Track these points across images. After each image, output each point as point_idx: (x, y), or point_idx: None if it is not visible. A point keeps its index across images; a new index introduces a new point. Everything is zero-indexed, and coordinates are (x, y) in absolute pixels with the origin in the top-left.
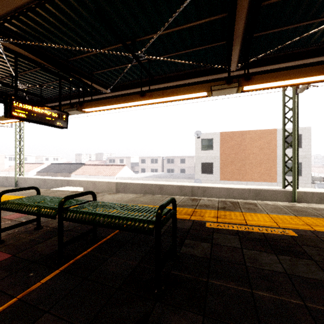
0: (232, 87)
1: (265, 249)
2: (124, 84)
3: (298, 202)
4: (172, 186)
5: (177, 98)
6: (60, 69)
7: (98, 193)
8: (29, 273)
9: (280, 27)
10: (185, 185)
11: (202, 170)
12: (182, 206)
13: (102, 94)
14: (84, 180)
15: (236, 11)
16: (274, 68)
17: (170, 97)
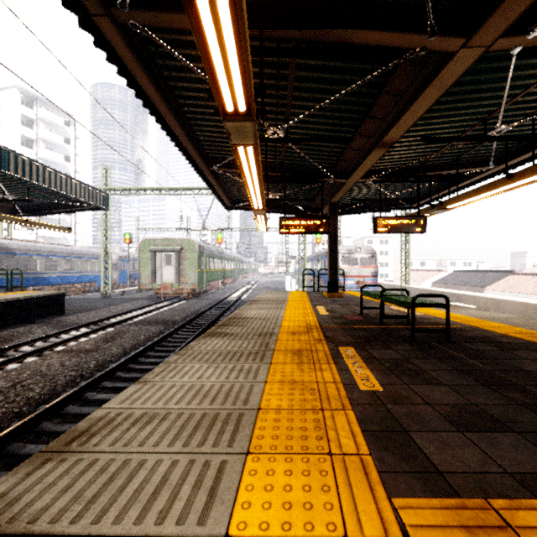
0: None
1: None
2: (518, 147)
3: None
4: None
5: None
6: (415, 177)
7: (465, 307)
8: (366, 324)
9: None
10: None
11: None
12: None
13: (484, 172)
14: (481, 296)
15: None
16: None
17: None
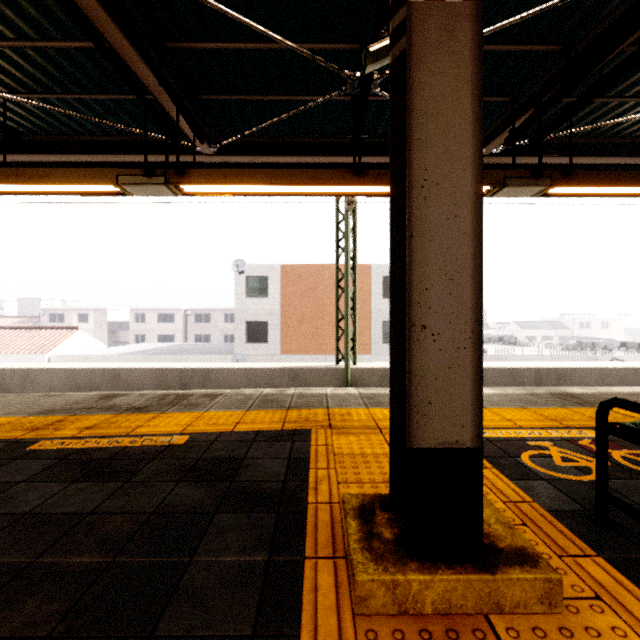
0: (155, 183)
1: (70, 477)
2: None
3: (353, 385)
4: (140, 371)
5: (61, 190)
6: None
7: None
8: None
9: (246, 94)
10: (168, 367)
11: (248, 337)
12: (54, 412)
13: None
14: None
15: (111, 43)
16: (279, 162)
17: (41, 186)
